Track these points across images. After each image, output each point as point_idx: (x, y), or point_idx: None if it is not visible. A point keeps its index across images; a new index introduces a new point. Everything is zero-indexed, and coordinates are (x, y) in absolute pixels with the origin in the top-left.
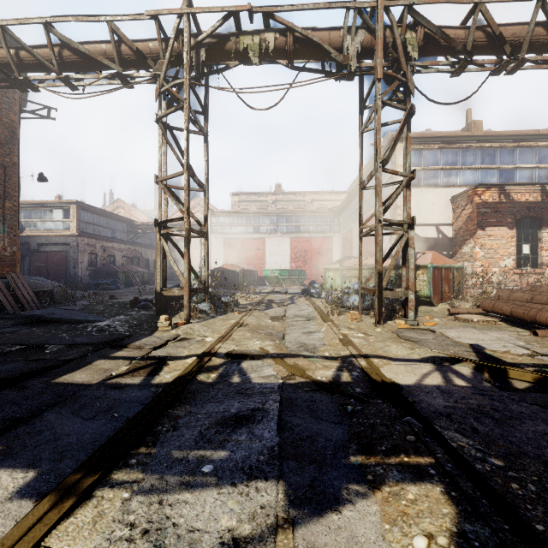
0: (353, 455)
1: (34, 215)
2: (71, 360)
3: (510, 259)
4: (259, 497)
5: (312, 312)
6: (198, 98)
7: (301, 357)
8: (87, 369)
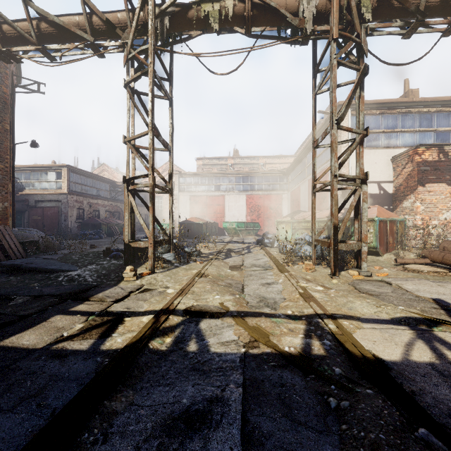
0: None
1: (32, 177)
2: (28, 316)
3: (449, 212)
4: None
5: (267, 262)
6: (162, 64)
7: (263, 316)
8: (40, 327)
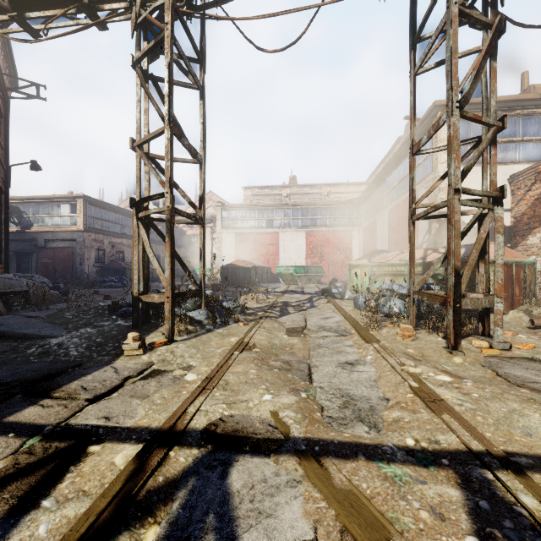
0: None
1: (42, 210)
2: None
3: None
4: None
5: (341, 323)
6: (188, 31)
7: (362, 458)
8: None
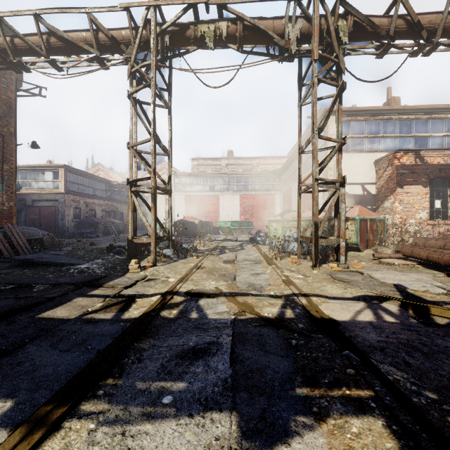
0: (298, 387)
1: (29, 176)
2: (54, 298)
3: (424, 212)
4: (214, 428)
5: (258, 257)
6: (163, 77)
7: (250, 296)
8: (67, 305)
